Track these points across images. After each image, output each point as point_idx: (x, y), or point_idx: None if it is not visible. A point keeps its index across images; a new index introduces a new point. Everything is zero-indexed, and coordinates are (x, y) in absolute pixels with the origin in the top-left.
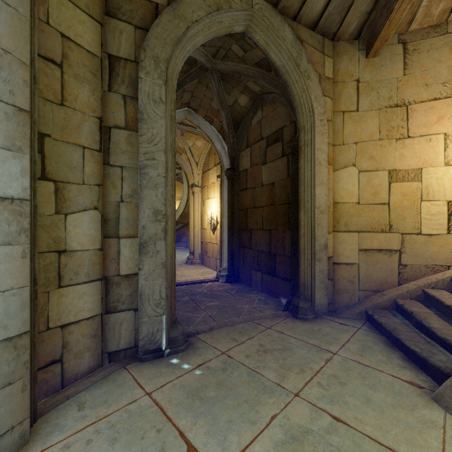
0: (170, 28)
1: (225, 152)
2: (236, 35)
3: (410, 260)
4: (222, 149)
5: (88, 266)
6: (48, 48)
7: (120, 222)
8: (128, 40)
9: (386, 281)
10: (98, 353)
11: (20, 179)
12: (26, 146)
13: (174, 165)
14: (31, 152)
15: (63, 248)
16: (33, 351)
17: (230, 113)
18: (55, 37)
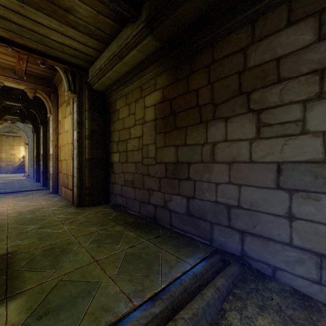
0: None
1: None
2: None
3: (14, 166)
4: None
5: None
6: None
7: None
8: None
9: (10, 169)
10: None
11: None
12: None
13: None
14: None
15: None
16: None
17: None
18: None
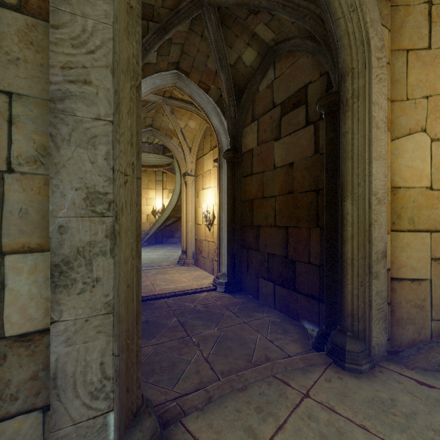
0: None
1: (224, 129)
2: None
3: None
4: (221, 125)
5: None
6: None
7: (5, 217)
8: None
9: None
10: None
11: None
12: None
13: (138, 107)
14: None
15: None
16: None
17: (231, 76)
18: None
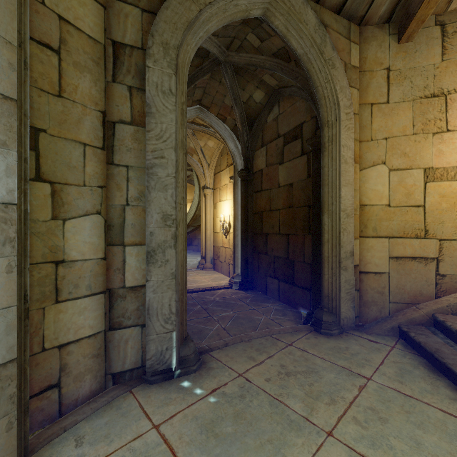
0: (181, 11)
1: (239, 151)
2: (252, 22)
3: (450, 270)
4: (236, 148)
5: (90, 278)
6: (43, 31)
7: (125, 227)
8: (135, 25)
9: (421, 293)
10: (101, 374)
11: (5, 179)
12: (12, 141)
13: (185, 164)
14: (20, 148)
15: (61, 258)
16: (23, 379)
17: (244, 110)
18: (51, 20)
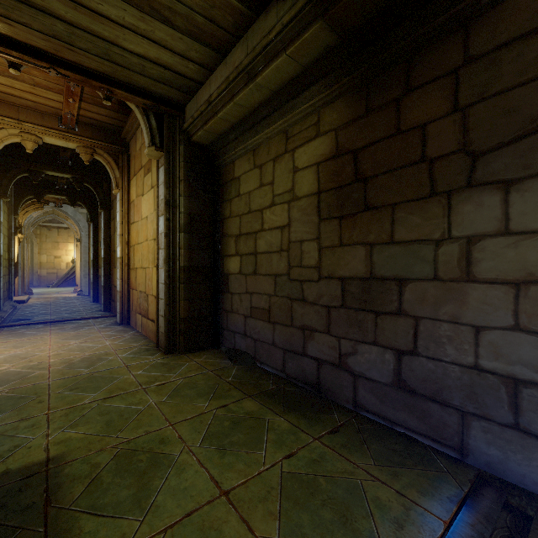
0: None
1: None
2: None
3: (59, 275)
4: None
5: None
6: None
7: None
8: None
9: (54, 279)
10: None
11: None
12: None
13: None
14: None
15: None
16: None
17: None
18: None
